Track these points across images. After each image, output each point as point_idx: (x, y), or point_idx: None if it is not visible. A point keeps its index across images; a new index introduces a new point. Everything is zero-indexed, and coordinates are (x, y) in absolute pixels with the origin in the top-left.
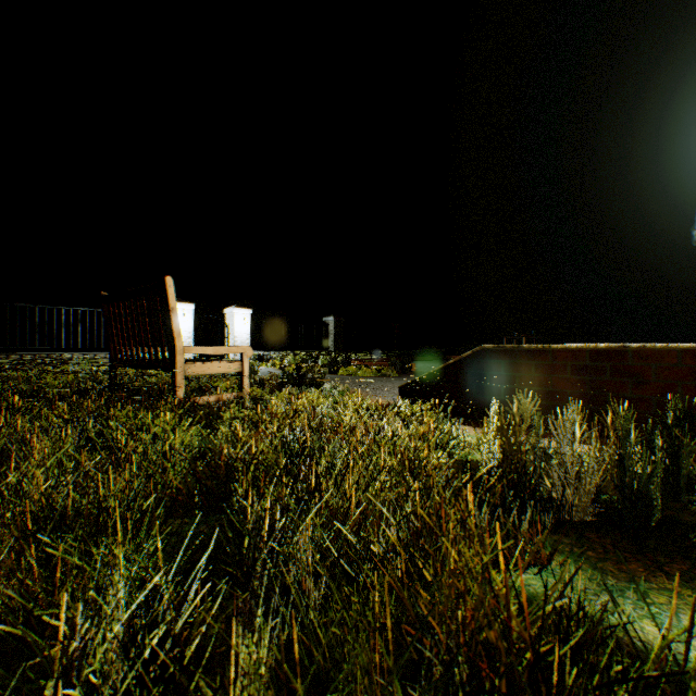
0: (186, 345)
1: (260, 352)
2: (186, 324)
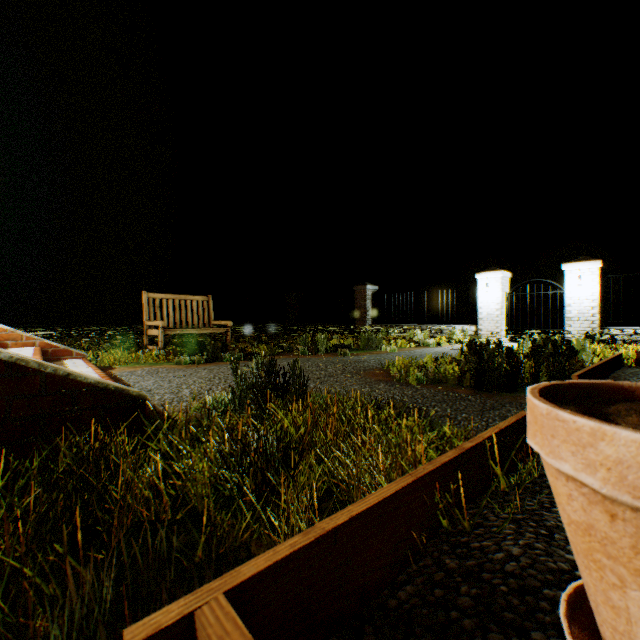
0: (492, 318)
1: (625, 329)
2: (492, 295)
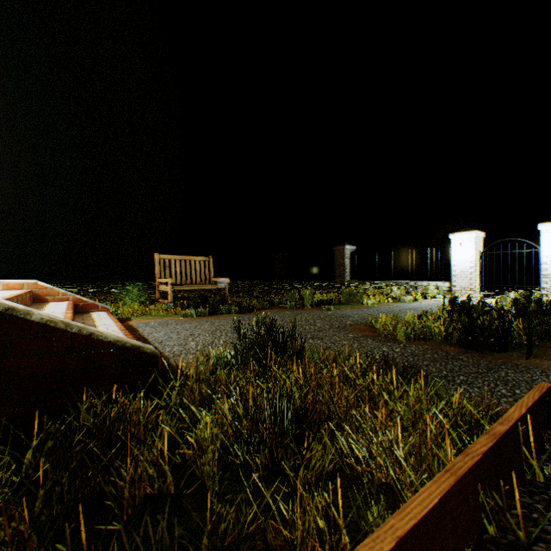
0: (466, 275)
1: None
2: (466, 253)
